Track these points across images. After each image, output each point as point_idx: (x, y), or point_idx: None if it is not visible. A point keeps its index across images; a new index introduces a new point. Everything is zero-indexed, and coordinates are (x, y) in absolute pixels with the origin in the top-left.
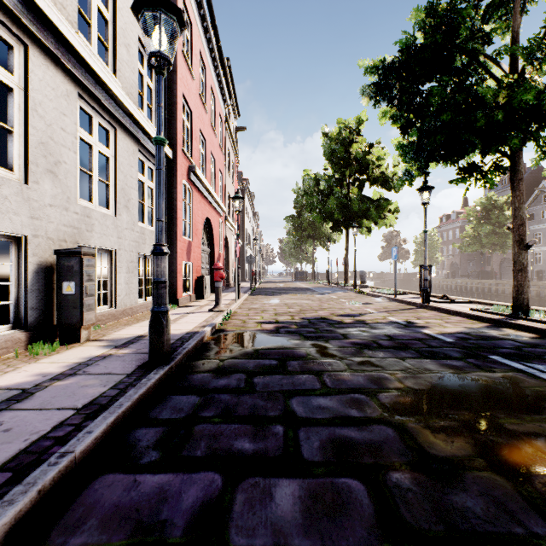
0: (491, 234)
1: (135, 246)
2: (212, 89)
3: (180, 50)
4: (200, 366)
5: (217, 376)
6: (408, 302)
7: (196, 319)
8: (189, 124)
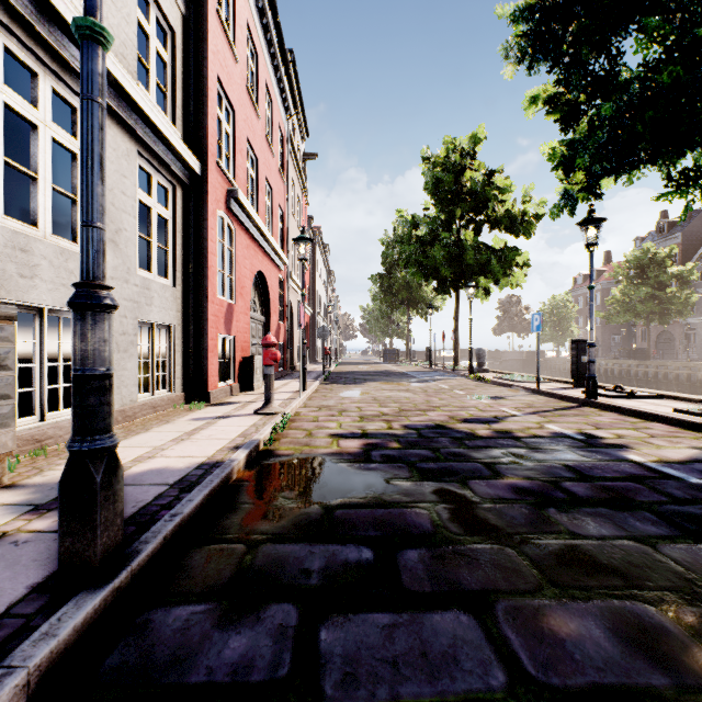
0: (649, 298)
1: (130, 309)
2: (268, 86)
3: (213, 8)
4: (197, 569)
5: (228, 616)
6: (560, 396)
7: (228, 431)
8: (230, 127)
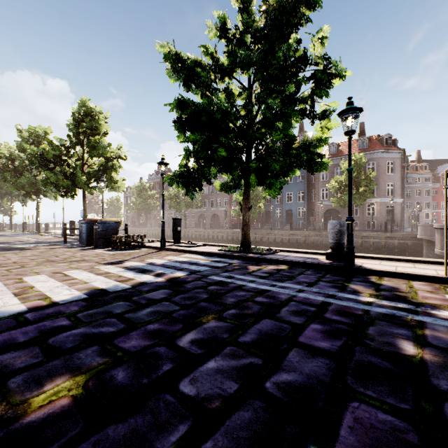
0: (142, 203)
1: None
2: None
3: None
4: None
5: None
6: (58, 236)
7: None
8: None
